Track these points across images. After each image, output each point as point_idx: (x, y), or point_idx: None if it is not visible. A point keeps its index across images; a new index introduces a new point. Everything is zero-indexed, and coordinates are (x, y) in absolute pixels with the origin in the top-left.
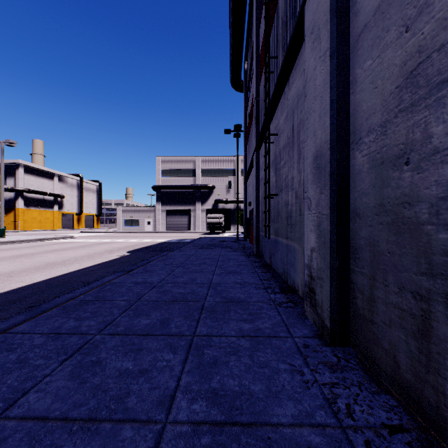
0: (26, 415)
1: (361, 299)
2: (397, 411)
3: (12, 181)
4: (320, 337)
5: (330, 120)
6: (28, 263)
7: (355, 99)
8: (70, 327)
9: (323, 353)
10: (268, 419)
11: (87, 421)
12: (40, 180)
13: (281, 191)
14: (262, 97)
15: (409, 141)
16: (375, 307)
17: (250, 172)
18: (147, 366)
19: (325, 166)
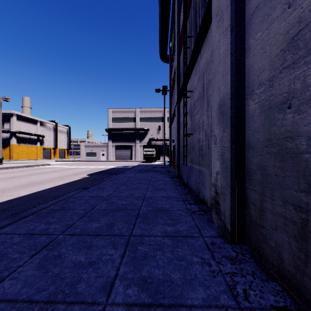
0: (0, 298)
1: (253, 210)
2: (282, 295)
3: (8, 125)
4: (223, 237)
5: (230, 78)
6: (17, 182)
7: (249, 61)
8: (41, 229)
9: (225, 249)
10: (184, 302)
11: (46, 303)
12: (28, 125)
13: (195, 131)
14: (182, 66)
15: (291, 91)
16: (264, 216)
17: (174, 119)
18: (95, 259)
19: (227, 111)
